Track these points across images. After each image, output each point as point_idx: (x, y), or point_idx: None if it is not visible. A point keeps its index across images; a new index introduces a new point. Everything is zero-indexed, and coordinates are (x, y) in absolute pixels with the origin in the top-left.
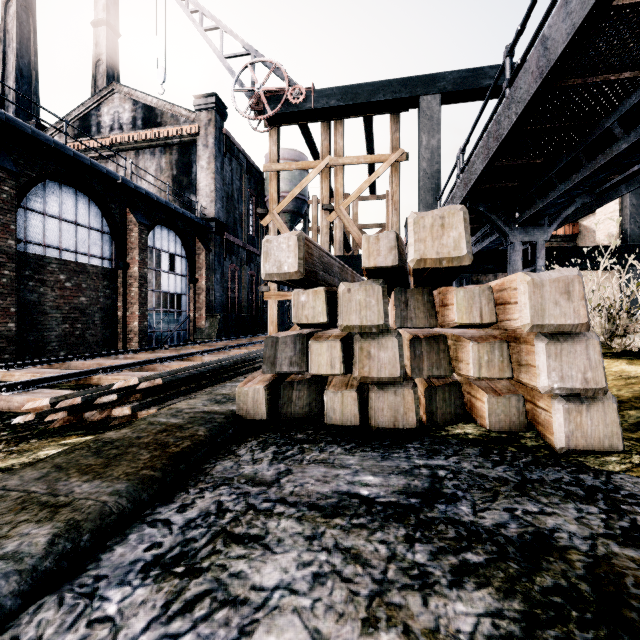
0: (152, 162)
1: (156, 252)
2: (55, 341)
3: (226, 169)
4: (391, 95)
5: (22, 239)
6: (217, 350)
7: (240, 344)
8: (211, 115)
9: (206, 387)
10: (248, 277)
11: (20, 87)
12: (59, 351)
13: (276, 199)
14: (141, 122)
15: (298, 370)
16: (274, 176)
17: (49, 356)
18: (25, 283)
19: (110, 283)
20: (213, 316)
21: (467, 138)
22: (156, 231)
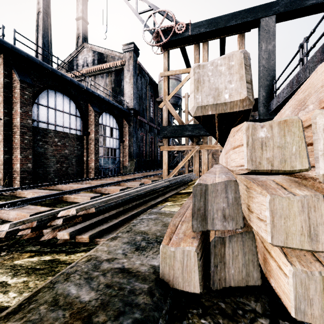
0: (102, 81)
1: (104, 127)
2: (52, 173)
3: (139, 82)
4: (240, 20)
5: (36, 120)
6: (134, 179)
7: (146, 175)
8: (131, 54)
9: (127, 211)
10: (150, 139)
11: (44, 52)
12: (54, 178)
13: (167, 92)
14: (97, 61)
15: (234, 226)
16: (166, 79)
17: (49, 181)
18: (37, 143)
19: (80, 143)
20: (132, 160)
21: (315, 27)
22: (103, 115)
